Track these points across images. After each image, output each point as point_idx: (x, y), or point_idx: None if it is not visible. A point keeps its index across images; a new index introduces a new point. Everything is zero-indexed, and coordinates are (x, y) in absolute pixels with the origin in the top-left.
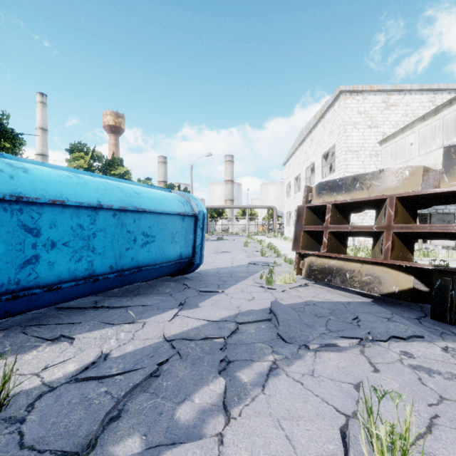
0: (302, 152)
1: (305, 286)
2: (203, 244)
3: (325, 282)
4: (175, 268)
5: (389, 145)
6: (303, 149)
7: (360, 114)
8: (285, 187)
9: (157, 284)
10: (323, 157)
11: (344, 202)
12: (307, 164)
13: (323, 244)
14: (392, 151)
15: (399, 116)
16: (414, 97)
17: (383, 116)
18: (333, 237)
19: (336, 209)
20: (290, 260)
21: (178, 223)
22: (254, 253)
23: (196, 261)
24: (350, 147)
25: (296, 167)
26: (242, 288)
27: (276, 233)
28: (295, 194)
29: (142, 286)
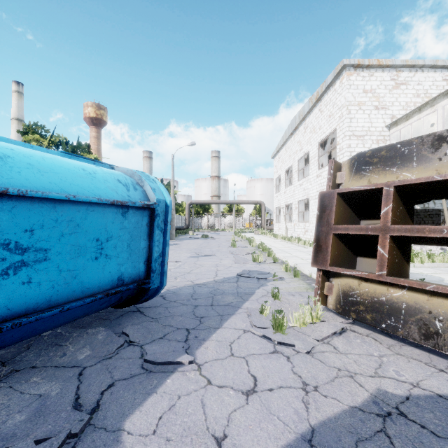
0: (294, 142)
1: (340, 331)
2: (165, 254)
3: (381, 329)
4: (111, 300)
5: (400, 129)
6: (295, 138)
7: (366, 93)
8: (274, 181)
9: (72, 335)
10: (320, 146)
11: (424, 182)
12: (300, 155)
13: (378, 259)
14: (402, 136)
15: (410, 96)
16: (426, 74)
17: (392, 96)
18: (395, 247)
19: (399, 195)
20: (295, 270)
21: (112, 221)
22: (243, 256)
23: (153, 283)
24: (354, 132)
25: (287, 159)
26: (230, 343)
27: (265, 230)
28: (285, 189)
29: (39, 342)
